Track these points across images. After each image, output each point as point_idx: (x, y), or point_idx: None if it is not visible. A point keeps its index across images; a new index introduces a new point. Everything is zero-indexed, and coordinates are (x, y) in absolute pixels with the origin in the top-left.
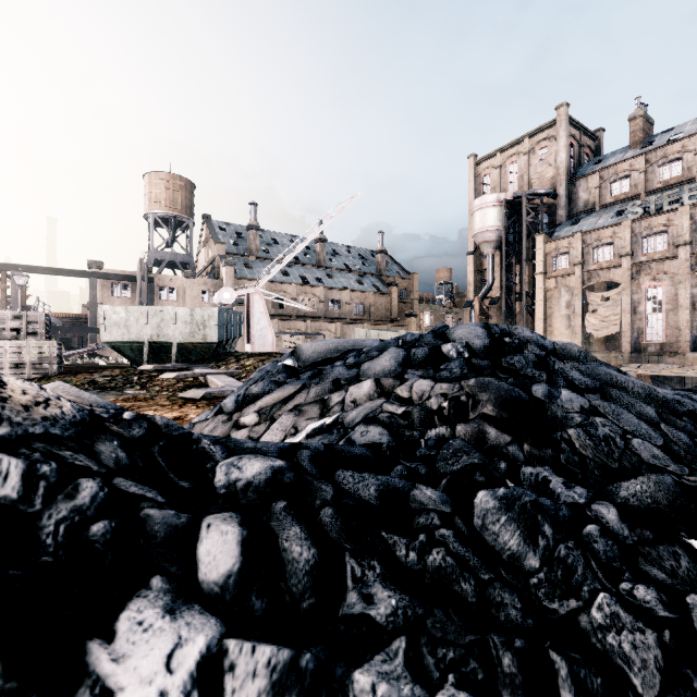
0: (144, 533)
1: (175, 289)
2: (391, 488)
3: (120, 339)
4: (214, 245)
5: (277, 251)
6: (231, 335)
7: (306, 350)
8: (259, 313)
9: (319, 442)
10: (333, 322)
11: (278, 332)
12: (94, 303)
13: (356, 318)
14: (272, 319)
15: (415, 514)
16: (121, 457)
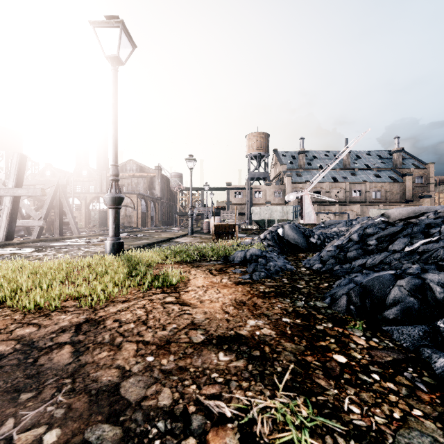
0: (311, 235)
1: (261, 192)
2: (332, 235)
3: (257, 219)
4: (279, 166)
5: (316, 163)
6: (296, 216)
7: (326, 222)
8: (307, 204)
9: (325, 232)
10: (355, 205)
11: (317, 212)
12: (228, 201)
13: (374, 201)
14: (313, 205)
15: (334, 237)
16: (308, 230)
